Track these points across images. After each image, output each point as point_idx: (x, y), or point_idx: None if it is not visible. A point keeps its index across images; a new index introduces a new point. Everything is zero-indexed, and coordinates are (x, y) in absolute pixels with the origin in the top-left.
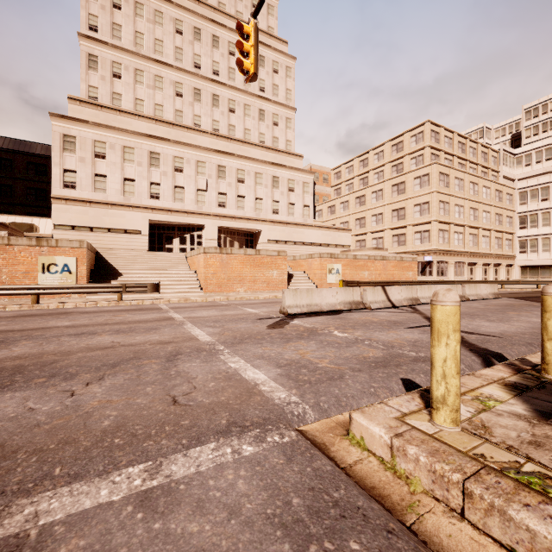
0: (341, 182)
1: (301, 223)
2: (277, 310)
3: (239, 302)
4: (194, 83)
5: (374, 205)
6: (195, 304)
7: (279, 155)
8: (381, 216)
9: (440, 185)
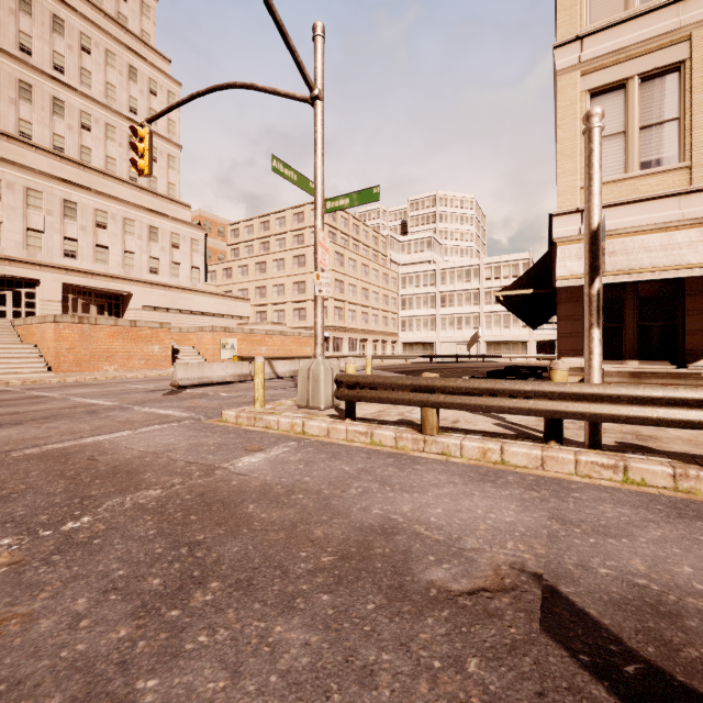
0: (239, 242)
1: (189, 288)
2: (167, 385)
3: (115, 381)
4: (19, 72)
5: (276, 275)
6: (54, 384)
7: (158, 200)
8: (283, 288)
9: (336, 263)
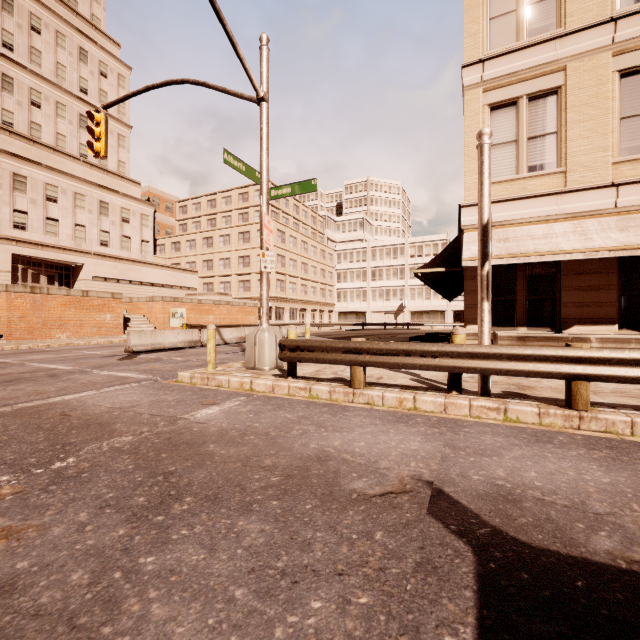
0: (187, 218)
1: (139, 260)
2: (120, 351)
3: (68, 347)
4: None
5: (222, 249)
6: (7, 351)
7: (108, 177)
8: (229, 261)
9: (278, 240)
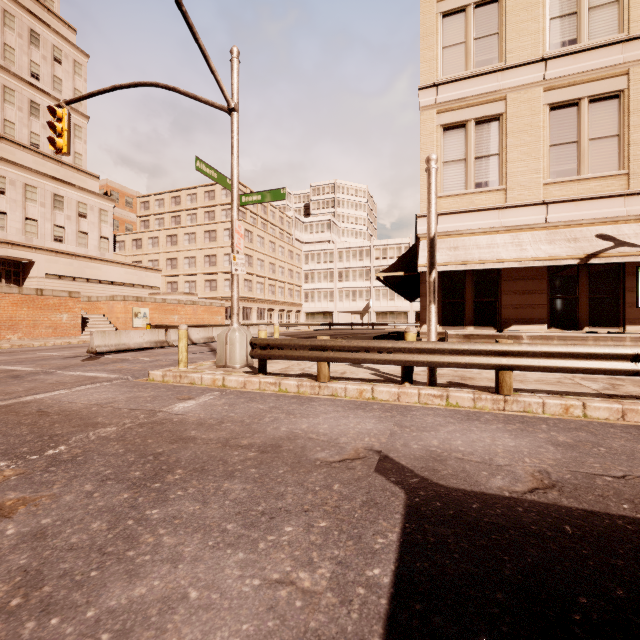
0: (149, 214)
1: (97, 257)
2: (82, 352)
3: (22, 349)
4: None
5: (187, 247)
6: None
7: (63, 168)
8: (194, 260)
9: (245, 240)
